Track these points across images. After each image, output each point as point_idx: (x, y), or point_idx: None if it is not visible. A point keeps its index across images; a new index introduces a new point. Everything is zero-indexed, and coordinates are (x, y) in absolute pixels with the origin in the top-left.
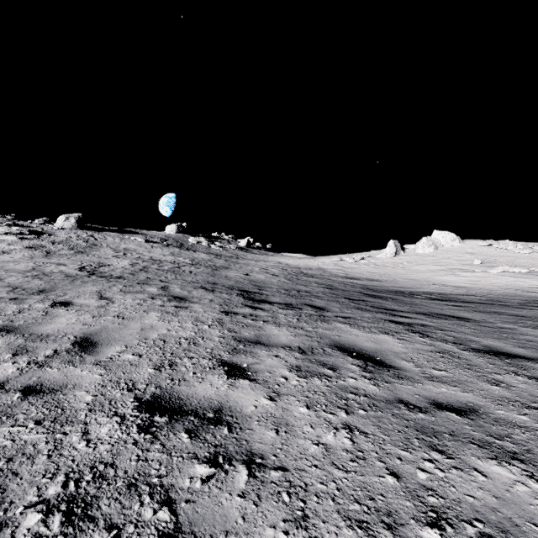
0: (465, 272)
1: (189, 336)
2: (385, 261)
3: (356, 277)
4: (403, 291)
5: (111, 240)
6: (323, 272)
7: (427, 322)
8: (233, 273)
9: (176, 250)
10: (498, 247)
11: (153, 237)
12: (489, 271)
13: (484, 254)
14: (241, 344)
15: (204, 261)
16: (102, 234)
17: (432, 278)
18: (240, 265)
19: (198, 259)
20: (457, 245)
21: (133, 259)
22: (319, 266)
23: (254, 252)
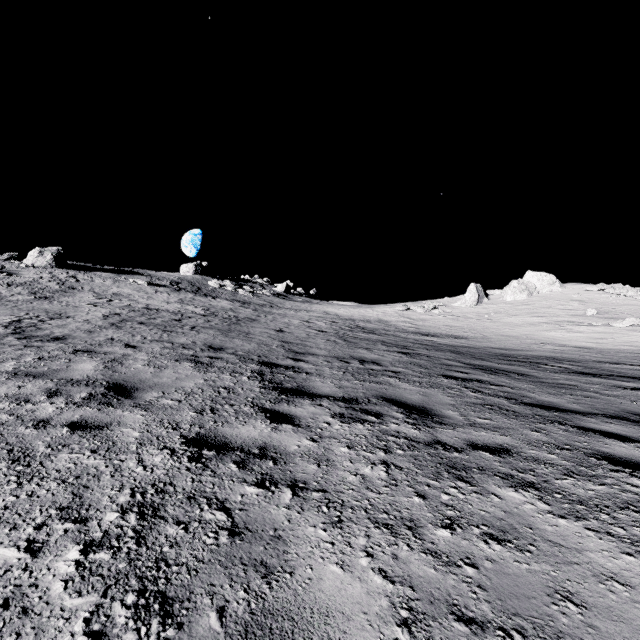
0: (578, 326)
1: None
2: (465, 311)
3: (431, 333)
4: (514, 356)
5: (99, 283)
6: (386, 326)
7: None
8: (259, 329)
9: (189, 295)
10: (614, 293)
11: (161, 279)
12: (613, 325)
13: (597, 301)
14: None
15: (223, 311)
16: (89, 274)
17: (536, 334)
18: (274, 316)
19: (216, 308)
20: (557, 291)
21: (117, 308)
22: (379, 317)
23: (294, 299)
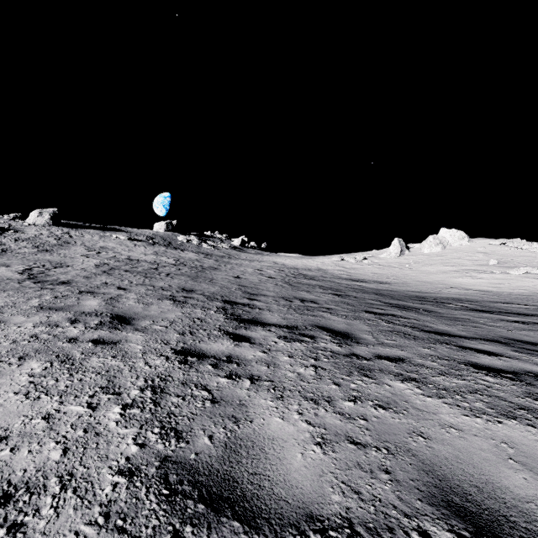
0: (482, 274)
1: (31, 475)
2: (389, 261)
3: (361, 279)
4: (426, 297)
5: (88, 238)
6: (324, 274)
7: (532, 365)
8: (221, 275)
9: (162, 248)
10: (512, 246)
11: (138, 235)
12: (510, 273)
13: (498, 253)
14: (172, 518)
15: (190, 261)
16: (80, 231)
17: (447, 280)
18: (232, 265)
19: (184, 259)
20: (466, 244)
21: (105, 258)
22: (318, 266)
23: (248, 252)
